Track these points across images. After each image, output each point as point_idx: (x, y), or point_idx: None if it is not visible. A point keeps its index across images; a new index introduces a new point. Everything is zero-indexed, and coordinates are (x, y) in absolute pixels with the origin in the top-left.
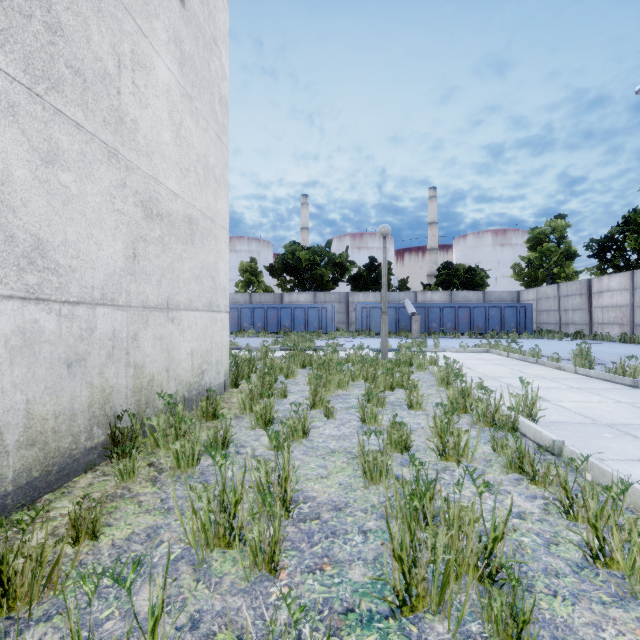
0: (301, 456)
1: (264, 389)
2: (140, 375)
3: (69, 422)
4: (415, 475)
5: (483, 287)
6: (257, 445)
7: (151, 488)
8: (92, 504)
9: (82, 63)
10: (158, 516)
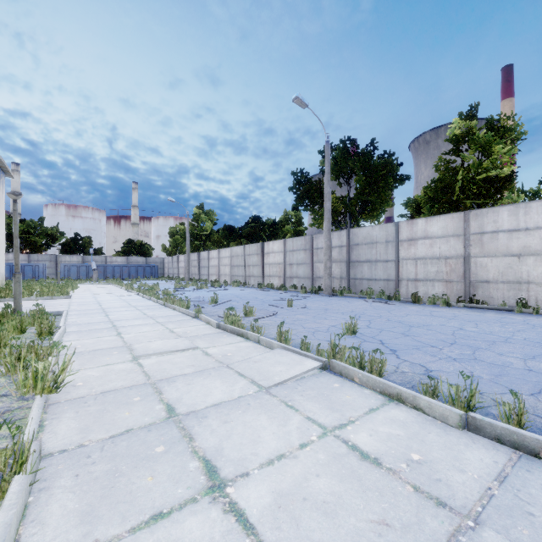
0: None
1: None
2: None
3: None
4: None
5: (150, 254)
6: None
7: None
8: None
9: None
10: None
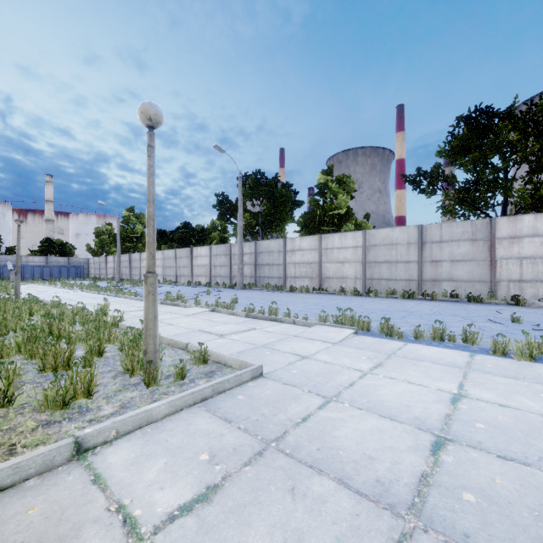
0: None
1: None
2: None
3: None
4: None
5: (72, 254)
6: None
7: None
8: None
9: None
10: None
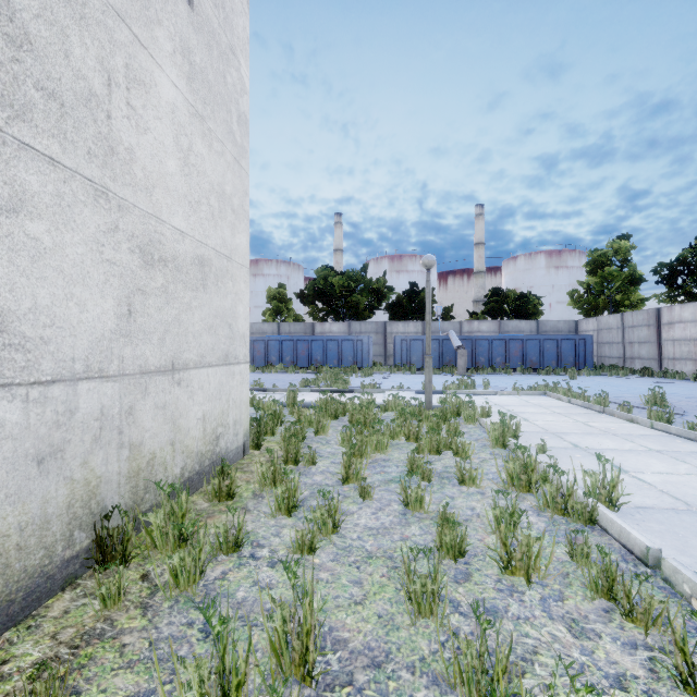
0: (330, 564)
1: (289, 454)
2: (137, 455)
3: (40, 532)
4: (474, 600)
5: (536, 316)
6: (277, 544)
7: (140, 620)
8: (61, 650)
9: (58, 83)
10: (142, 675)
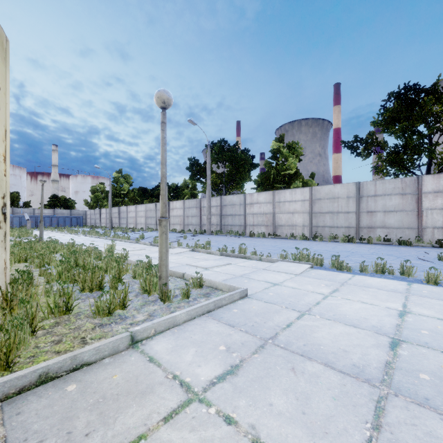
0: None
1: None
2: None
3: None
4: None
5: (73, 207)
6: None
7: None
8: None
9: None
10: None
